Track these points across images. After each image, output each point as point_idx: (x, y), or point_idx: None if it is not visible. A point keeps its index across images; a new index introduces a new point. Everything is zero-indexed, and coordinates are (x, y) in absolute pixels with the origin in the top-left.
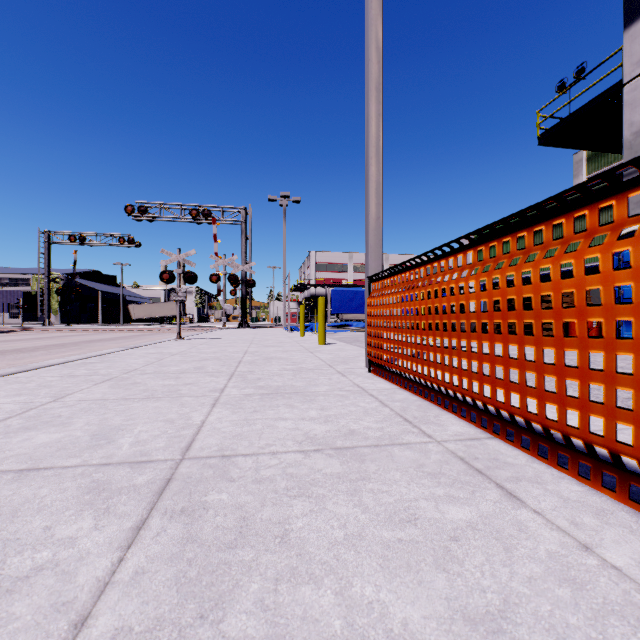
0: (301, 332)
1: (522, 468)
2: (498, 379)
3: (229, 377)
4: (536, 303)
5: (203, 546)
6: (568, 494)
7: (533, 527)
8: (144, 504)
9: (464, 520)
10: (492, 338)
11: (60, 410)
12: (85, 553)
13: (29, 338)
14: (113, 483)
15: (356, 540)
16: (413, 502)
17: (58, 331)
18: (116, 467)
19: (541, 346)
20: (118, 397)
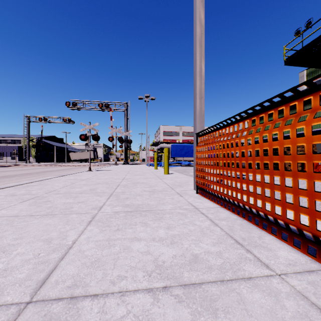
0: (155, 167)
1: None
2: None
3: (108, 196)
4: None
5: None
6: None
7: None
8: None
9: None
10: None
11: None
12: None
13: (16, 170)
14: None
15: None
16: None
17: (32, 166)
18: None
19: None
20: (27, 214)
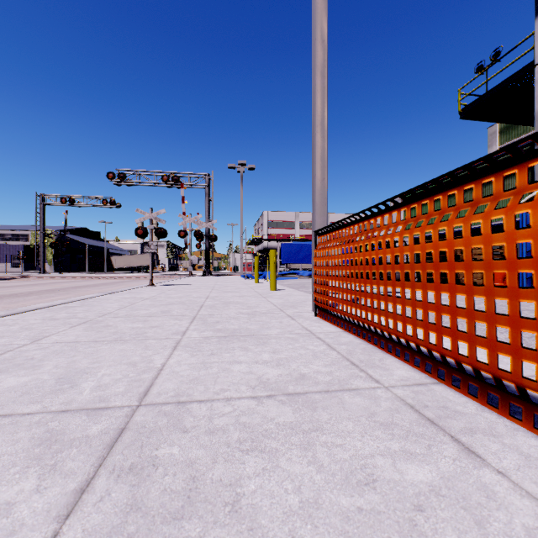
0: (255, 279)
1: (474, 418)
2: (444, 327)
3: (191, 320)
4: (487, 254)
5: (147, 516)
6: (528, 450)
7: (501, 493)
8: (93, 459)
9: (425, 483)
10: (438, 287)
11: (34, 352)
12: (18, 525)
13: (26, 284)
14: (66, 433)
15: (312, 509)
16: (369, 459)
17: (51, 278)
18: (73, 414)
19: (492, 296)
20: (89, 339)
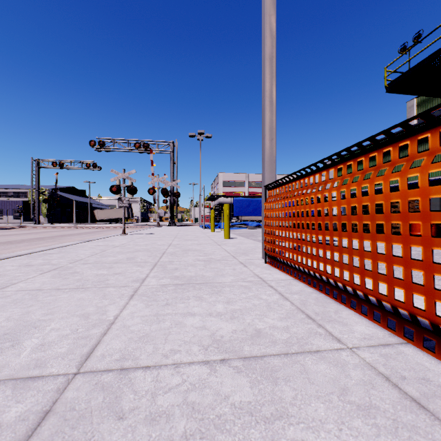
0: (212, 229)
1: None
2: (416, 284)
3: (152, 267)
4: None
5: None
6: None
7: None
8: None
9: None
10: (407, 240)
11: None
12: None
13: (22, 233)
14: None
15: None
16: None
17: (44, 228)
18: None
19: None
20: (52, 287)
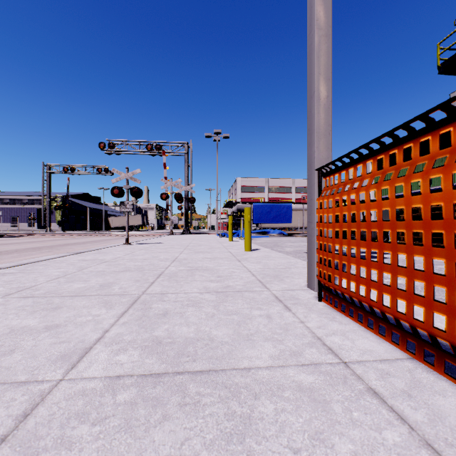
0: (229, 238)
1: None
2: None
3: (125, 308)
4: None
5: None
6: None
7: None
8: None
9: None
10: None
11: None
12: None
13: (25, 241)
14: None
15: None
16: None
17: (52, 236)
18: None
19: None
20: None
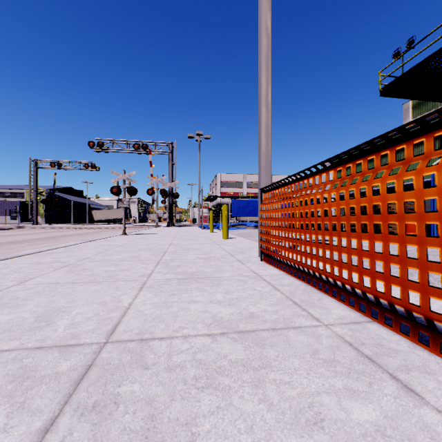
0: (210, 229)
1: (407, 355)
2: (378, 272)
3: (156, 264)
4: (419, 207)
5: None
6: None
7: None
8: (59, 397)
9: (371, 422)
10: (372, 237)
11: (19, 293)
12: None
13: (21, 233)
14: (38, 370)
15: None
16: (315, 397)
17: (42, 229)
18: (46, 351)
19: (424, 245)
20: (68, 281)
